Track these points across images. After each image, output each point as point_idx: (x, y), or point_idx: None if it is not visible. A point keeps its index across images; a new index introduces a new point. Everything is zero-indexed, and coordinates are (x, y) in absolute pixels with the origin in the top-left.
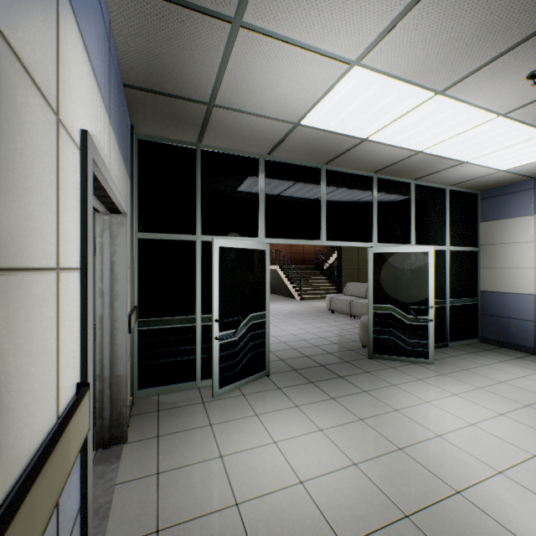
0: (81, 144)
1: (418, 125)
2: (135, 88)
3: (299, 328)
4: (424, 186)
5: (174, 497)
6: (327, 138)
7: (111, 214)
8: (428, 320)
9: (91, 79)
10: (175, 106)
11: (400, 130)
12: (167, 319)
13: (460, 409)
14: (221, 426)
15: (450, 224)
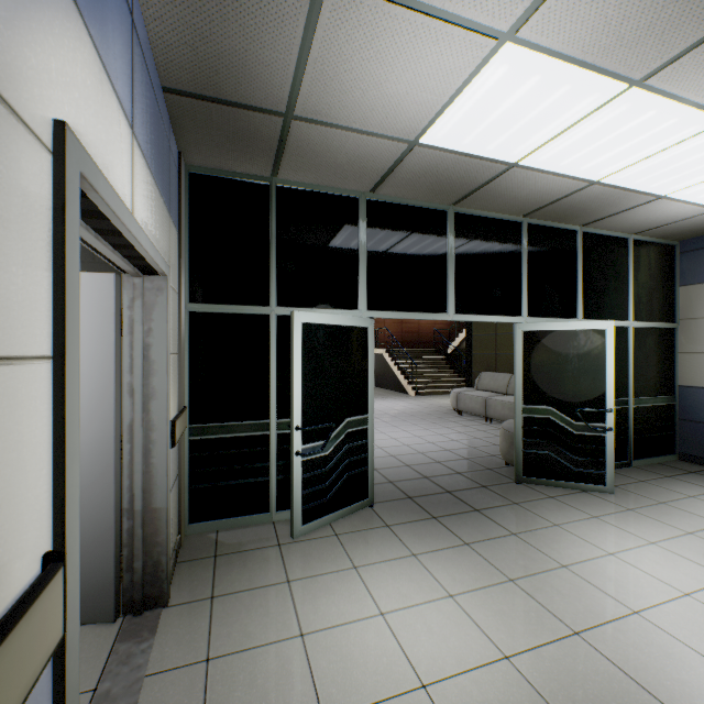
0: (54, 145)
1: (597, 139)
2: (179, 93)
3: (414, 436)
4: (596, 235)
5: (229, 703)
6: (458, 164)
7: (145, 276)
8: (605, 429)
9: (86, 49)
10: (238, 121)
11: (569, 148)
12: (230, 425)
13: (663, 568)
14: (303, 584)
15: (635, 290)
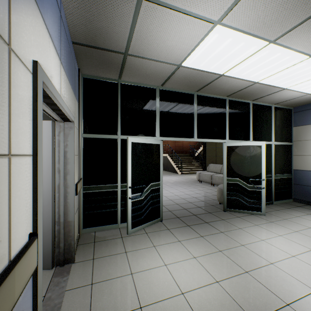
0: (33, 70)
1: (256, 64)
2: (79, 44)
3: (180, 191)
4: (258, 104)
5: (101, 301)
6: (198, 74)
7: (65, 122)
8: (261, 187)
9: (44, 30)
10: (104, 56)
11: (245, 68)
12: (100, 186)
13: (284, 246)
14: (132, 253)
15: (275, 128)
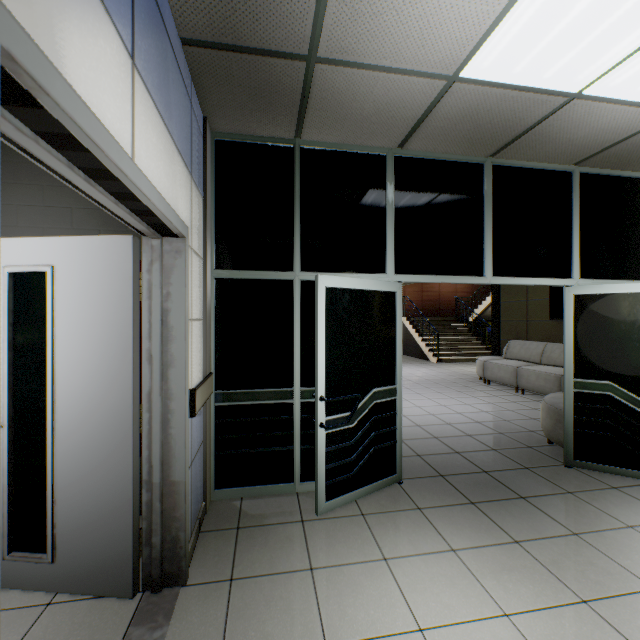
0: None
1: None
2: (198, 45)
3: (439, 405)
4: None
5: None
6: (504, 102)
7: (163, 238)
8: None
9: None
10: (258, 72)
11: None
12: (254, 392)
13: None
14: (327, 575)
15: None
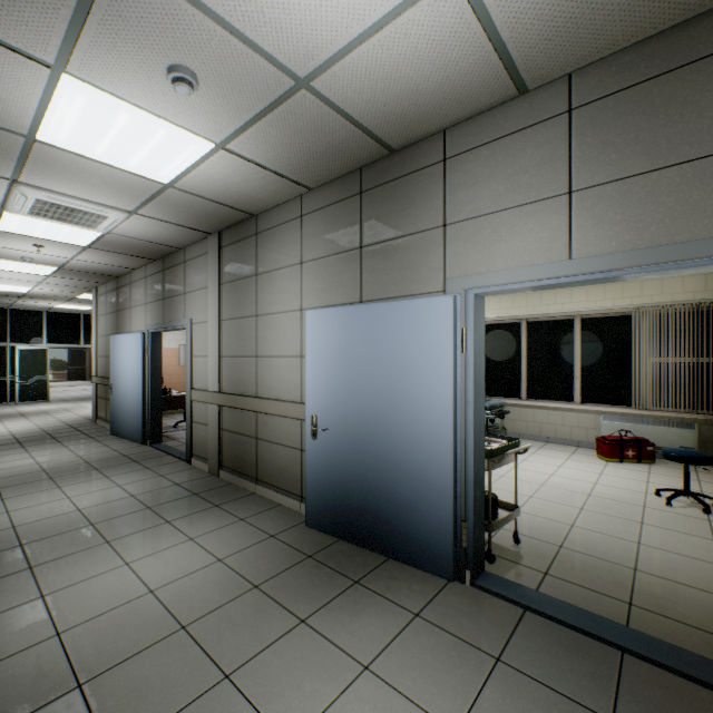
0: None
1: None
2: None
3: None
4: None
5: None
6: (73, 309)
7: None
8: None
9: None
10: None
11: None
12: None
13: None
14: (18, 407)
15: None
